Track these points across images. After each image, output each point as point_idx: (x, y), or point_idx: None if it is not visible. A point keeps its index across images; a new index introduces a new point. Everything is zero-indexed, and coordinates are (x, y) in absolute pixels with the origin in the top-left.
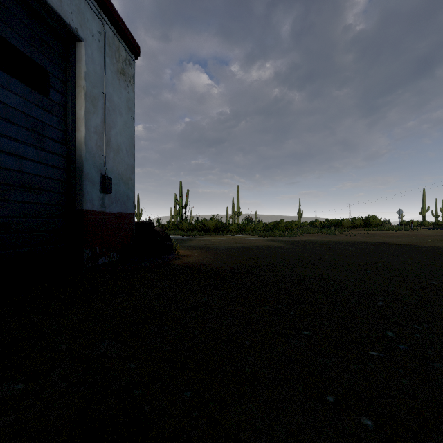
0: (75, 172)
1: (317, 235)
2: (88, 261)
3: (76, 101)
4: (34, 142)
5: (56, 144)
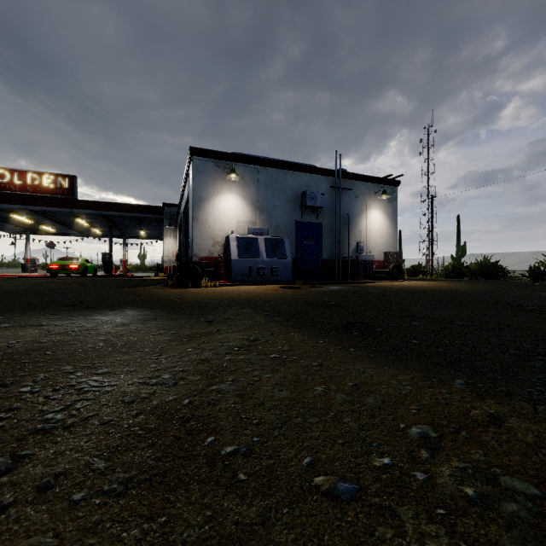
0: None
1: None
2: None
3: None
4: None
5: None
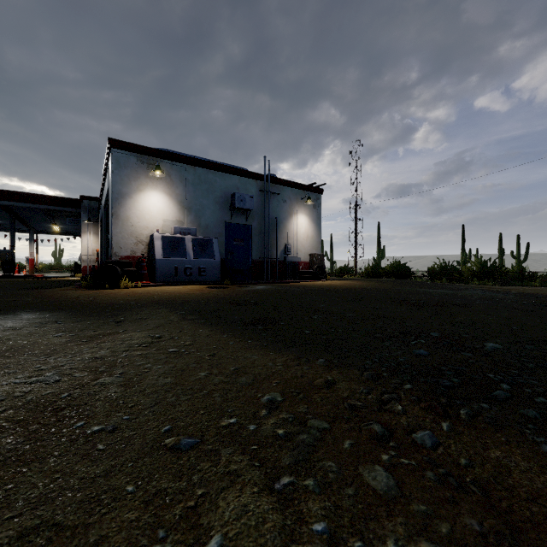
0: None
1: None
2: None
3: None
4: None
5: None
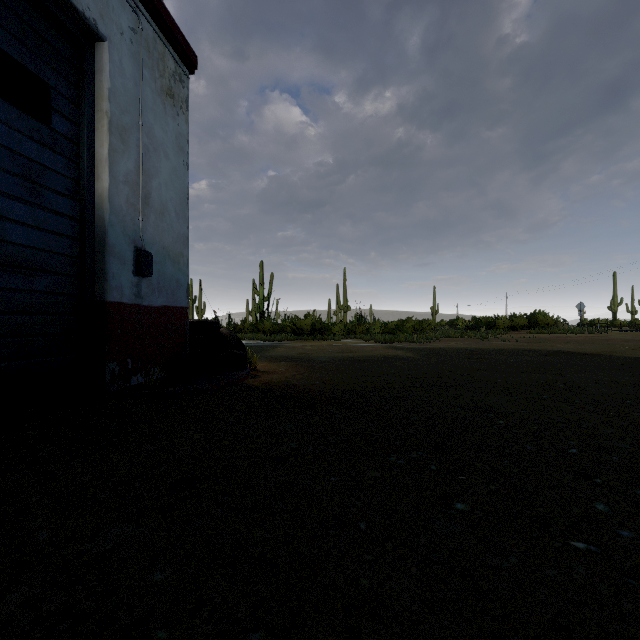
0: (94, 244)
1: (460, 340)
2: (115, 381)
3: (95, 133)
4: (25, 196)
5: (62, 199)
